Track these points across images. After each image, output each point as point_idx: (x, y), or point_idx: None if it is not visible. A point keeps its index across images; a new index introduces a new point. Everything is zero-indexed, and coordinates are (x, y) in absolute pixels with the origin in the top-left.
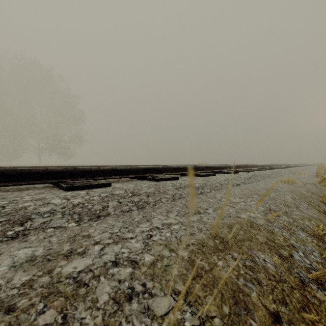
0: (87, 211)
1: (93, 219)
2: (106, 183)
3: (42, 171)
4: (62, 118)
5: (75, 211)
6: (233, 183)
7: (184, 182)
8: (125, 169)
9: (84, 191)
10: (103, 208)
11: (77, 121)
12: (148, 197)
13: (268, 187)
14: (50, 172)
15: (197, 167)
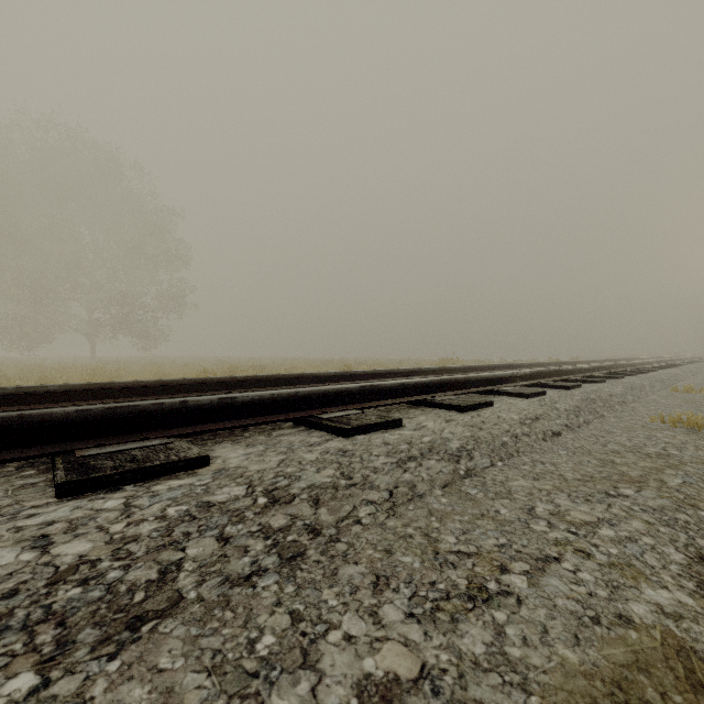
0: (99, 597)
1: (113, 638)
2: (195, 458)
3: (6, 425)
4: (140, 257)
5: (52, 604)
6: (544, 431)
7: (417, 437)
8: (257, 400)
9: (116, 498)
10: (159, 574)
11: (173, 265)
12: (317, 506)
13: (639, 443)
14: (33, 425)
15: (445, 382)
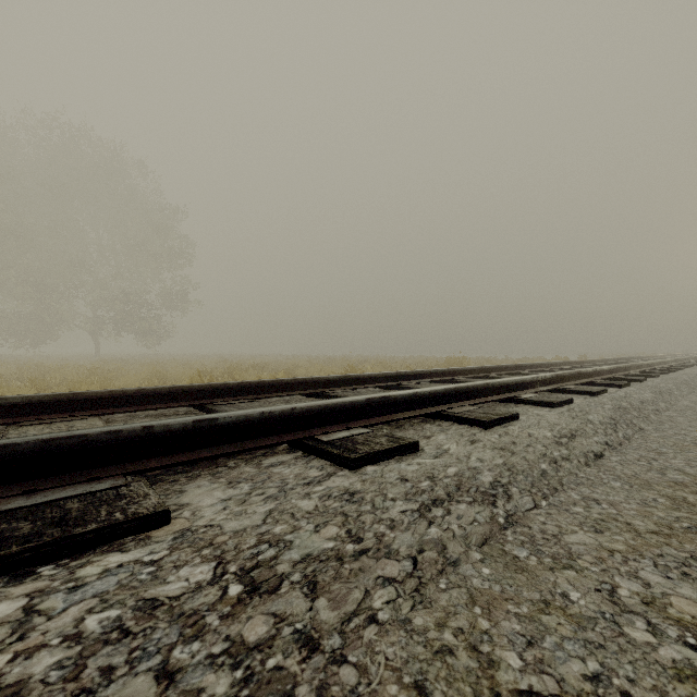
0: None
1: None
2: (148, 515)
3: None
4: (143, 255)
5: None
6: (584, 452)
7: (439, 467)
8: (243, 421)
9: (12, 598)
10: None
11: (176, 262)
12: (313, 595)
13: None
14: None
15: (462, 390)
